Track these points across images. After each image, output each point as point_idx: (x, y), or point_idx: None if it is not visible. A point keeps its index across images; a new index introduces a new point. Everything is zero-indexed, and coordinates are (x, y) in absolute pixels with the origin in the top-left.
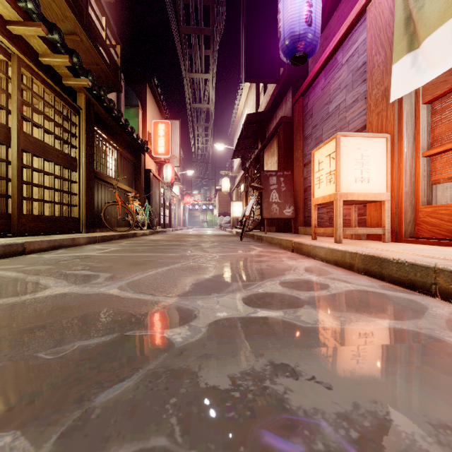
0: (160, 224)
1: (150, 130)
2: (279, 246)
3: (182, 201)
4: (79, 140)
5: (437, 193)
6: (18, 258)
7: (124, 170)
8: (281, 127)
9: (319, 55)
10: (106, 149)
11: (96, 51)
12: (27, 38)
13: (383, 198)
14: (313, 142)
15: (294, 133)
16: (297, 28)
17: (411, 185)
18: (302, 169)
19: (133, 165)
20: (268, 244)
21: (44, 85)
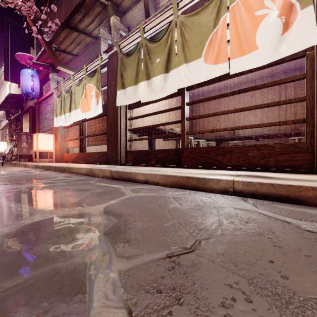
0: None
1: None
2: (22, 166)
3: None
4: None
5: (72, 150)
6: None
7: None
8: (31, 110)
9: (46, 90)
10: None
11: None
12: None
13: (52, 151)
14: (42, 125)
15: (36, 117)
16: (28, 91)
17: (61, 148)
18: None
19: None
20: (18, 166)
21: None
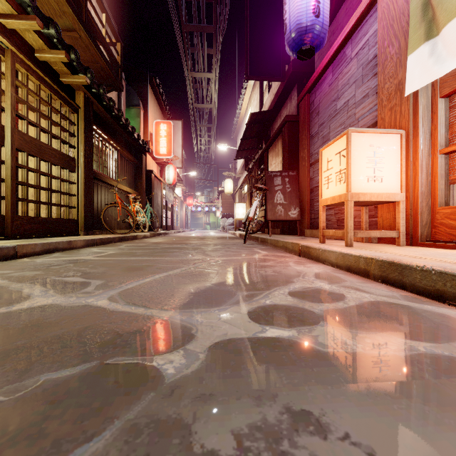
0: (162, 226)
1: (152, 130)
2: (284, 250)
3: (185, 203)
4: (77, 140)
5: (454, 193)
6: (8, 262)
7: (125, 171)
8: (286, 126)
9: (326, 50)
10: (106, 149)
11: (95, 49)
12: (22, 33)
13: (397, 199)
14: (320, 141)
15: (300, 131)
16: (304, 20)
17: (427, 184)
18: (308, 169)
19: (134, 166)
20: (272, 247)
21: (40, 81)
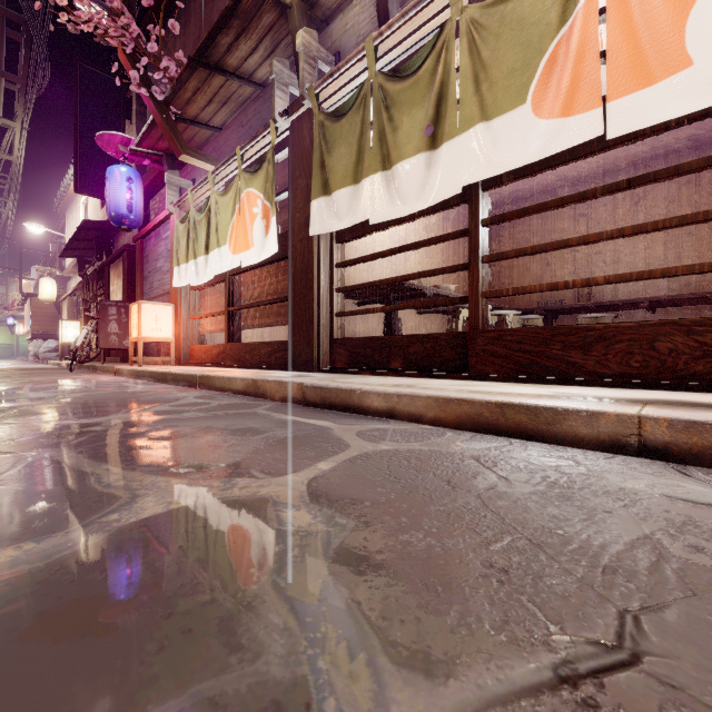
0: None
1: None
2: (108, 373)
3: None
4: None
5: (211, 337)
6: None
7: None
8: (126, 253)
9: (157, 209)
10: None
11: None
12: None
13: (170, 341)
14: (149, 285)
15: (136, 268)
16: (121, 211)
17: (187, 334)
18: None
19: None
20: (101, 372)
21: None
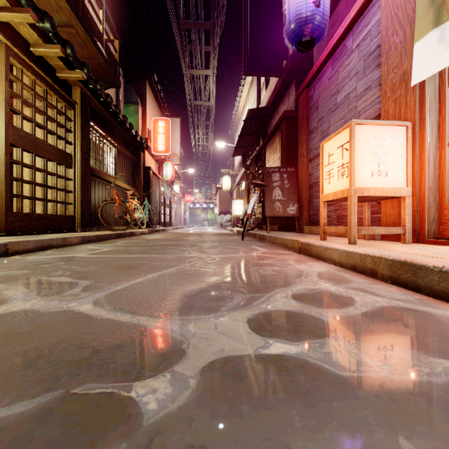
0: (160, 223)
1: (150, 127)
2: (283, 247)
3: (183, 200)
4: (74, 136)
5: None
6: None
7: (123, 168)
8: (284, 122)
9: (325, 44)
10: (103, 145)
11: (93, 45)
12: (16, 26)
13: (403, 194)
14: (319, 135)
15: (298, 127)
16: (304, 10)
17: (435, 179)
18: (307, 164)
19: (132, 163)
20: (271, 243)
21: (35, 76)
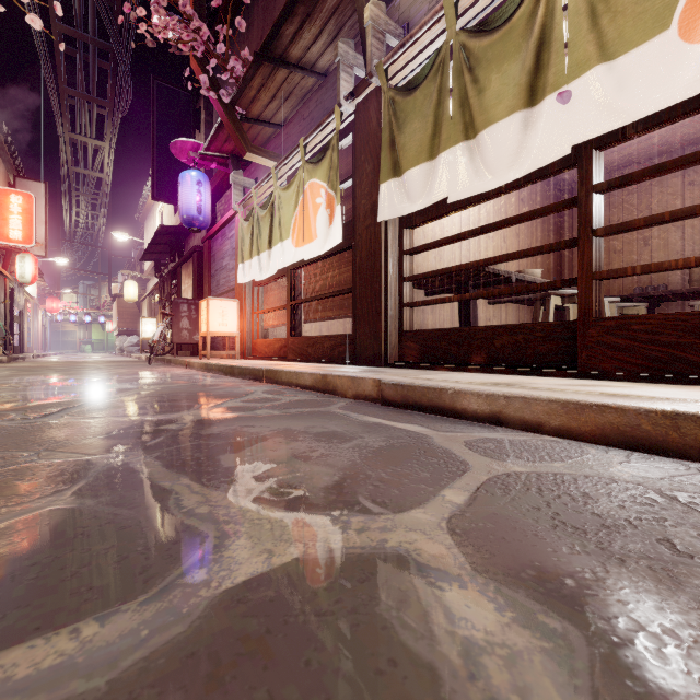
0: (7, 348)
1: None
2: (181, 366)
3: (41, 307)
4: None
5: (272, 332)
6: None
7: None
8: (196, 254)
9: (223, 211)
10: None
11: None
12: None
13: (235, 335)
14: (216, 283)
15: (204, 268)
16: (191, 214)
17: (251, 328)
18: None
19: None
20: (175, 365)
21: None
